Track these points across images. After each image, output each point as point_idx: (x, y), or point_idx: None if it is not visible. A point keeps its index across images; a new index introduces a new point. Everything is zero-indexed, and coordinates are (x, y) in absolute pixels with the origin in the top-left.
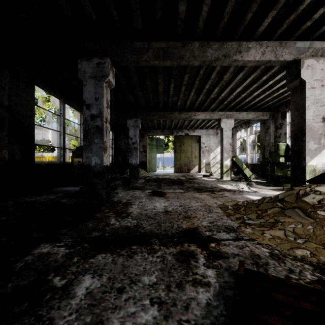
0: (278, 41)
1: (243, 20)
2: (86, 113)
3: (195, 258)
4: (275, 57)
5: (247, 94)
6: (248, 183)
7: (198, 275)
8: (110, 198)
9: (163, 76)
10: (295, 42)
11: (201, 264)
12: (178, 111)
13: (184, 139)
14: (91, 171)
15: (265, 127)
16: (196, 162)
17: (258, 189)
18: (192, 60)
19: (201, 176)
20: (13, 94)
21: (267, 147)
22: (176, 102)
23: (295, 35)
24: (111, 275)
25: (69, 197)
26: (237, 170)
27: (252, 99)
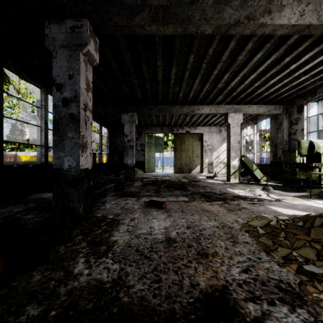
0: None
1: None
2: (56, 96)
3: None
4: (318, 20)
5: (260, 83)
6: (264, 188)
7: None
8: (93, 212)
9: (162, 58)
10: None
11: None
12: (179, 105)
13: (185, 137)
14: (63, 177)
15: (277, 122)
16: (198, 162)
17: (278, 195)
18: (203, 23)
19: (205, 177)
20: None
21: (279, 145)
22: (177, 94)
23: None
24: None
25: (39, 209)
26: (244, 171)
27: (265, 89)
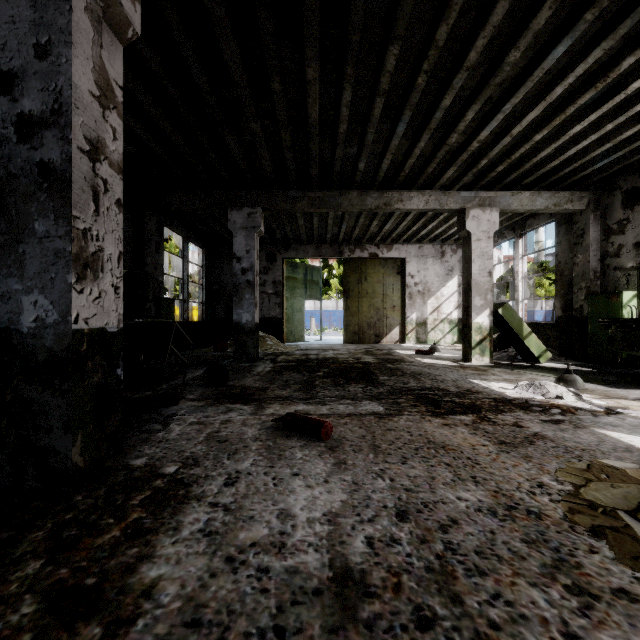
0: None
1: None
2: None
3: None
4: None
5: (545, 136)
6: (563, 378)
7: None
8: (127, 452)
9: (320, 59)
10: None
11: None
12: (358, 191)
13: (368, 268)
14: (20, 356)
15: (573, 231)
16: (395, 320)
17: (603, 398)
18: None
19: (412, 352)
20: None
21: (580, 280)
22: (354, 164)
23: None
24: None
25: None
26: (499, 338)
27: (555, 152)
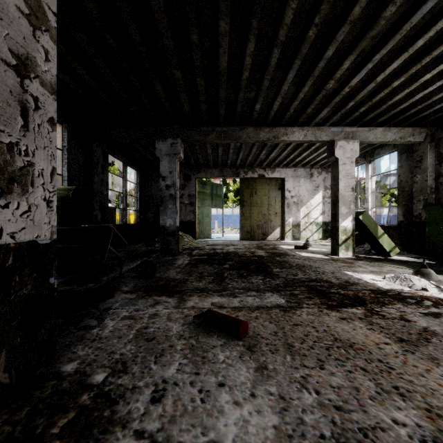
0: None
1: None
2: None
3: None
4: None
5: (400, 83)
6: (420, 272)
7: None
8: (60, 355)
9: (231, 14)
10: None
11: None
12: (254, 126)
13: (257, 185)
14: None
15: (413, 158)
16: (277, 223)
17: None
18: None
19: (291, 247)
20: None
21: (418, 194)
22: (251, 106)
23: None
24: None
25: None
26: (356, 237)
27: (405, 97)
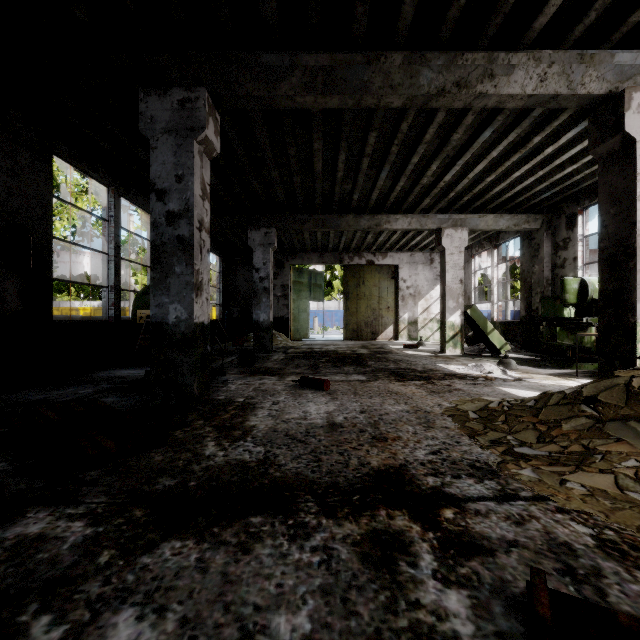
0: (575, 51)
1: (501, 1)
2: (157, 209)
3: (410, 554)
4: (569, 87)
5: (496, 177)
6: (501, 361)
7: (423, 612)
8: (211, 394)
9: (323, 136)
10: (614, 54)
11: (428, 574)
12: (354, 214)
13: (365, 273)
14: (168, 336)
15: (532, 246)
16: (390, 319)
17: (523, 373)
18: (387, 93)
19: (401, 347)
20: (4, 172)
21: (536, 286)
22: (350, 195)
23: (612, 38)
24: (190, 612)
25: (122, 391)
26: (474, 334)
27: (507, 187)
